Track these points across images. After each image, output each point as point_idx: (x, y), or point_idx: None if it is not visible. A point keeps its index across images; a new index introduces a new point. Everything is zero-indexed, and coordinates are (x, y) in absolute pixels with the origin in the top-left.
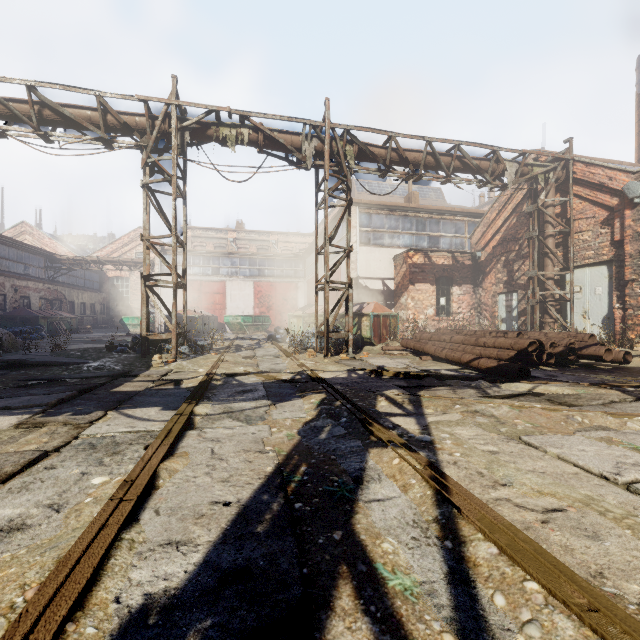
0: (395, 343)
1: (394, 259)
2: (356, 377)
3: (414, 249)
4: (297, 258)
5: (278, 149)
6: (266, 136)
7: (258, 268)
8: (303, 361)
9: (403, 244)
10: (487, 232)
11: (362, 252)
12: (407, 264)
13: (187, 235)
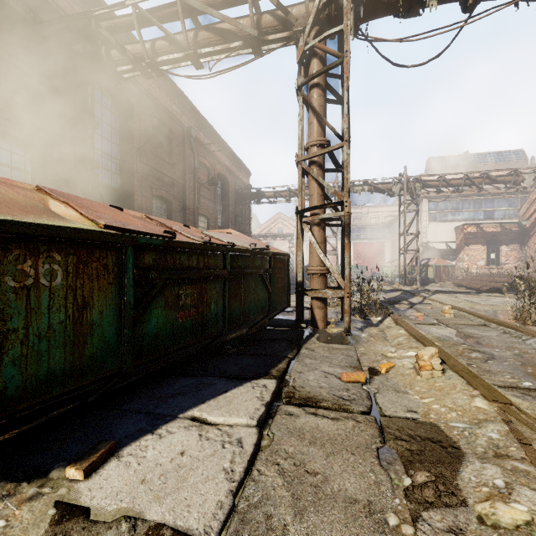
0: (450, 282)
1: (455, 229)
2: (416, 290)
3: (468, 223)
4: (384, 225)
5: (380, 191)
6: (375, 187)
7: (356, 234)
8: (393, 286)
9: (462, 218)
10: (530, 208)
11: (430, 226)
12: (463, 233)
13: (307, 214)
